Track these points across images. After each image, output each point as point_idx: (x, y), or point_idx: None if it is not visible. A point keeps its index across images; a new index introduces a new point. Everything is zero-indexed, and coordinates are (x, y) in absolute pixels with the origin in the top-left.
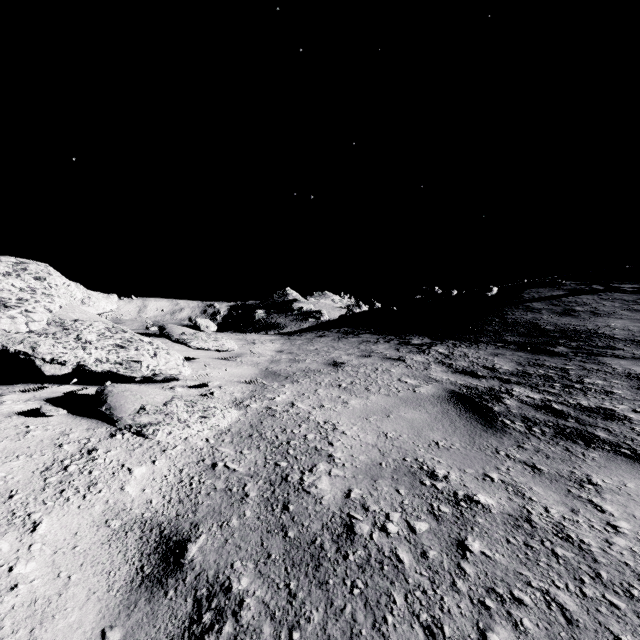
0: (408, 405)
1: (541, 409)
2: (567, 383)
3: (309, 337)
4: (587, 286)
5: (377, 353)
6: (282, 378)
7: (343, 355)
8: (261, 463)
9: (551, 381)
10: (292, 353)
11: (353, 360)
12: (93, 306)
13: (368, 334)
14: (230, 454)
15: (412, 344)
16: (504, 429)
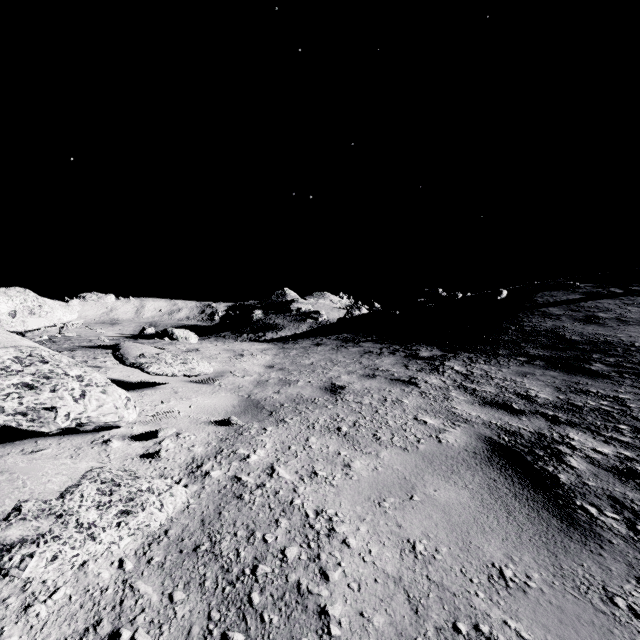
0: (436, 471)
1: (627, 478)
2: (636, 424)
3: (305, 345)
4: (604, 289)
5: (382, 371)
6: (265, 414)
7: (343, 374)
8: (198, 634)
9: (613, 420)
10: (283, 370)
11: (355, 382)
12: (45, 317)
13: (370, 342)
14: (150, 603)
15: (421, 357)
16: (595, 529)
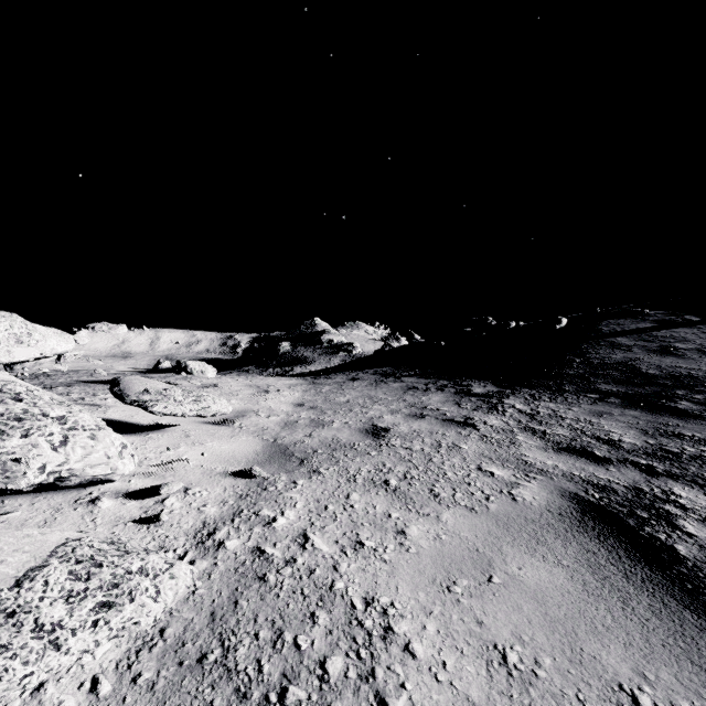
0: (516, 540)
1: None
2: None
3: (339, 380)
4: (678, 317)
5: (432, 410)
6: (295, 463)
7: (385, 413)
8: None
9: None
10: (315, 408)
11: (400, 424)
12: (35, 346)
13: (413, 377)
14: None
15: (475, 394)
16: None
